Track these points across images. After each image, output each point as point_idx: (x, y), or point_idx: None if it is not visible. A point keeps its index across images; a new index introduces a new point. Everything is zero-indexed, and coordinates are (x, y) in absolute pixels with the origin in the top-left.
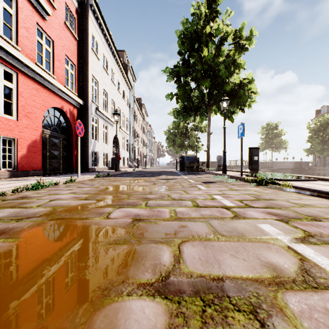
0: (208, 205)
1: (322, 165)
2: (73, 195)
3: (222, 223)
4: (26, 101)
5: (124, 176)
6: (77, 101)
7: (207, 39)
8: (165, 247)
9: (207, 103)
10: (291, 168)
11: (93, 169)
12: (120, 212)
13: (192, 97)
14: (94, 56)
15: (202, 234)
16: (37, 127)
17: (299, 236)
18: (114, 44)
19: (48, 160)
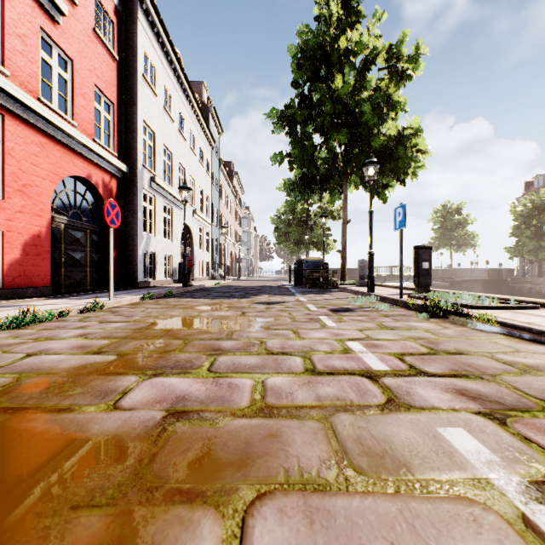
0: (335, 368)
1: (535, 275)
2: (79, 341)
3: (361, 424)
4: (21, 165)
5: (195, 297)
6: (116, 165)
7: (342, 60)
8: (208, 519)
9: (342, 169)
10: (483, 279)
11: (145, 284)
12: (148, 389)
13: (316, 159)
14: (147, 89)
15: (310, 464)
16: (41, 210)
17: (542, 474)
18: (183, 69)
19: (64, 269)
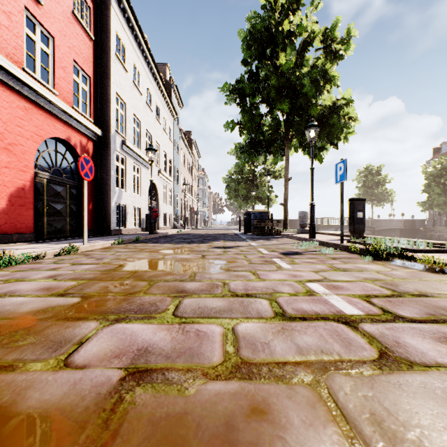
0: (305, 312)
1: (442, 225)
2: (47, 283)
3: (365, 391)
4: (7, 126)
5: (160, 242)
6: (92, 130)
7: (285, 41)
8: None
9: (285, 135)
10: (400, 229)
11: (117, 231)
12: (107, 338)
13: (262, 127)
14: (119, 66)
15: None
16: (25, 167)
17: None
18: (150, 51)
19: (46, 218)
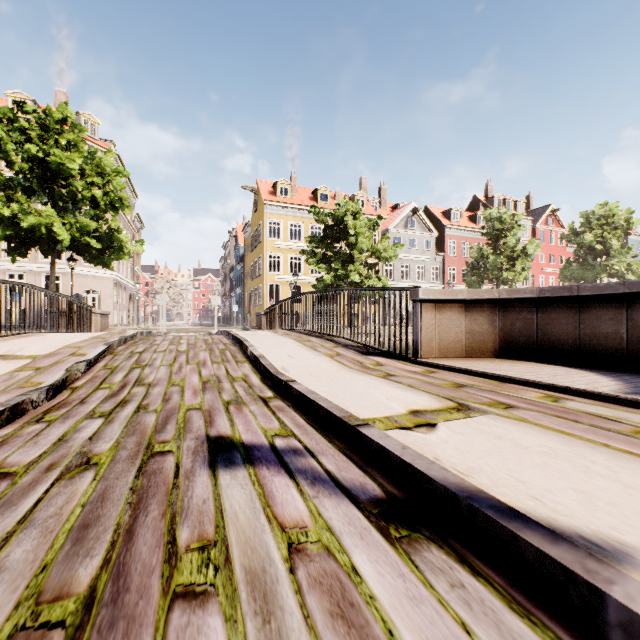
0: None
1: None
2: None
3: None
4: None
5: None
6: None
7: None
8: None
9: None
10: None
11: None
12: None
13: None
14: None
15: None
16: None
17: None
18: None
19: None
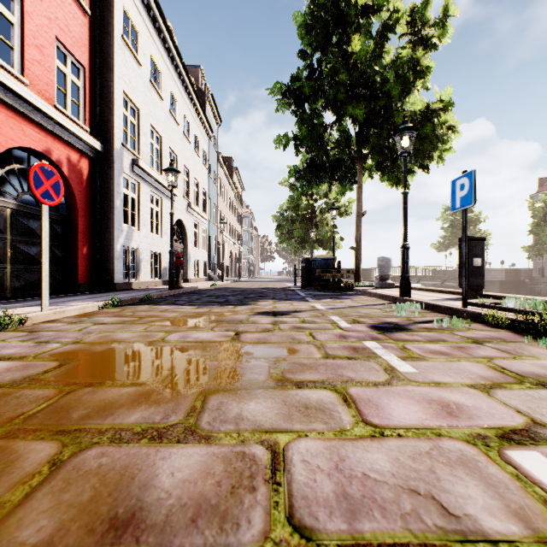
0: None
1: None
2: None
3: None
4: None
5: (178, 303)
6: (86, 141)
7: (359, 21)
8: None
9: (357, 153)
10: (499, 280)
11: (125, 286)
12: None
13: (326, 143)
14: (128, 55)
15: None
16: None
17: None
18: (174, 41)
19: (10, 267)
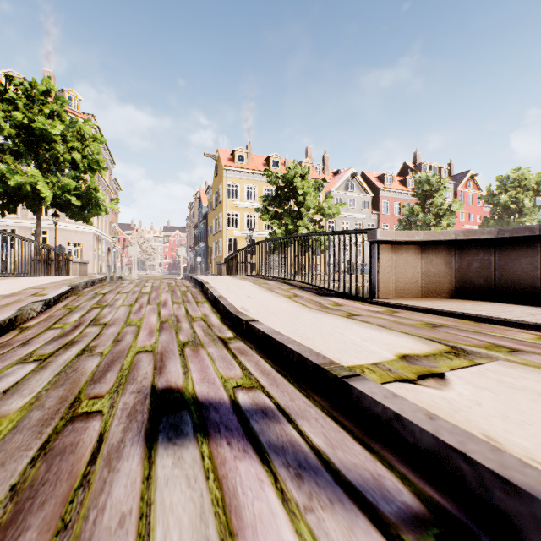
0: None
1: None
2: None
3: None
4: None
5: None
6: None
7: None
8: None
9: None
10: None
11: None
12: None
13: None
14: None
15: None
16: None
17: None
18: None
19: None
